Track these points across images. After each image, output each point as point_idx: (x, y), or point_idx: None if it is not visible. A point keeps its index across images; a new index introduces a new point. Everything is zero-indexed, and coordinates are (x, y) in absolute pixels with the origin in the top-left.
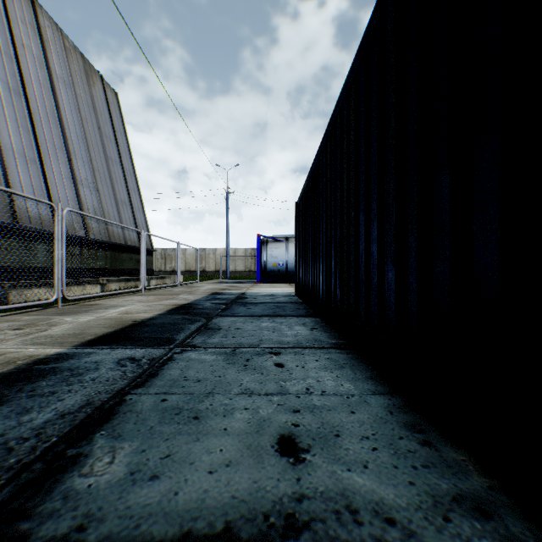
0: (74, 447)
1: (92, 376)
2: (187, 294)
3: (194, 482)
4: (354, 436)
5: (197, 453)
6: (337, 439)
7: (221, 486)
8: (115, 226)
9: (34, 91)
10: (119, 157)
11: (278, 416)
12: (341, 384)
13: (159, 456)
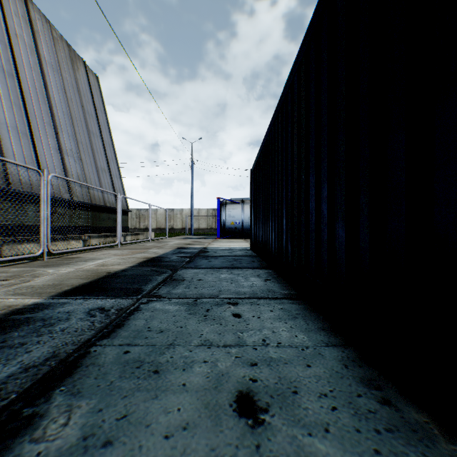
0: (31, 406)
1: (62, 326)
2: (157, 248)
3: (148, 449)
4: (312, 393)
5: (154, 413)
6: (295, 396)
7: (176, 455)
8: (96, 190)
9: (25, 73)
10: (100, 131)
11: (236, 369)
12: (295, 335)
13: (115, 417)
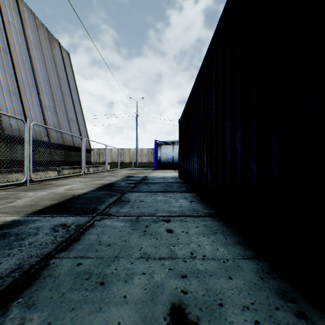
0: None
1: (31, 240)
2: (111, 177)
3: None
4: (236, 306)
5: None
6: (221, 309)
7: None
8: (67, 135)
9: (16, 50)
10: (70, 92)
11: (169, 281)
12: (217, 248)
13: None
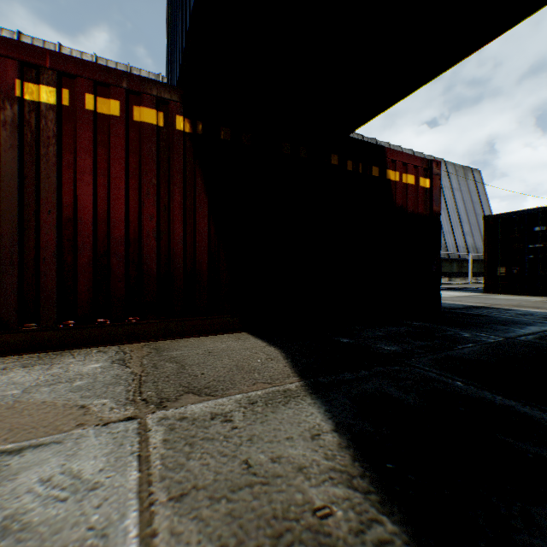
0: None
1: None
2: None
3: None
4: None
5: None
6: None
7: None
8: (480, 250)
9: (447, 203)
10: (481, 210)
11: None
12: None
13: None
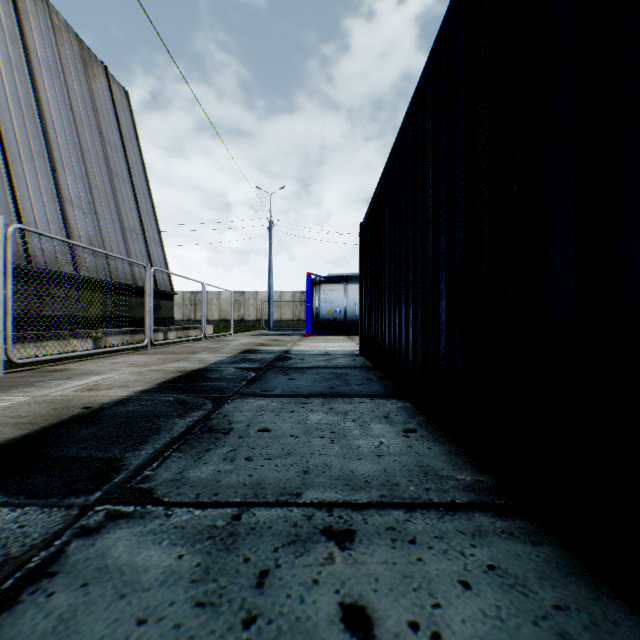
0: None
1: None
2: (209, 352)
3: None
4: None
5: None
6: None
7: None
8: (120, 261)
9: (1, 73)
10: (129, 172)
11: None
12: None
13: None
